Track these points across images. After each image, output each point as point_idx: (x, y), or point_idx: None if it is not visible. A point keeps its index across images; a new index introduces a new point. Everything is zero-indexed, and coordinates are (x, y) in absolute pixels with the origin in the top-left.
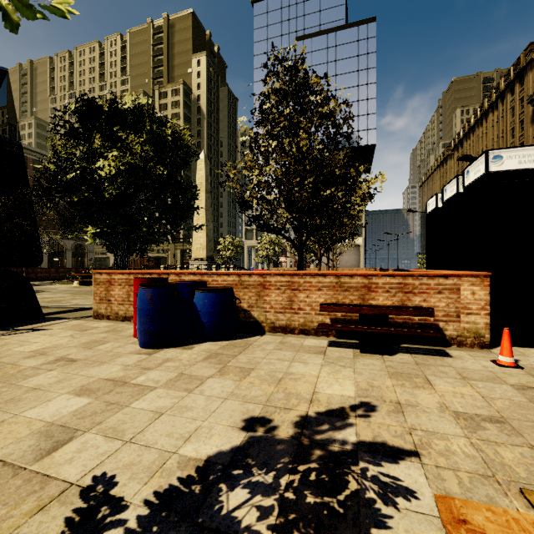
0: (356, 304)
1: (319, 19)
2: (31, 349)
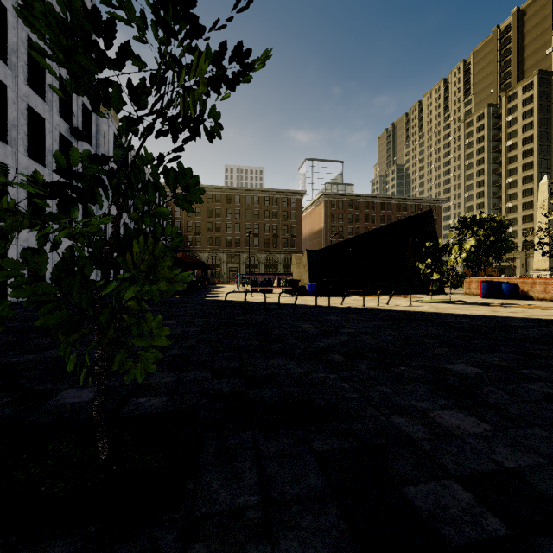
0: None
1: None
2: (452, 297)
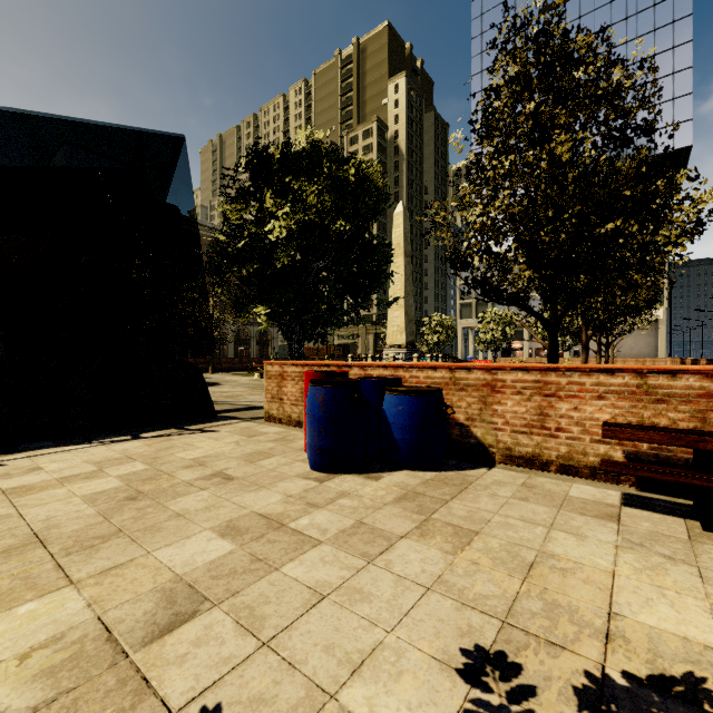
0: (688, 430)
1: None
2: (192, 456)
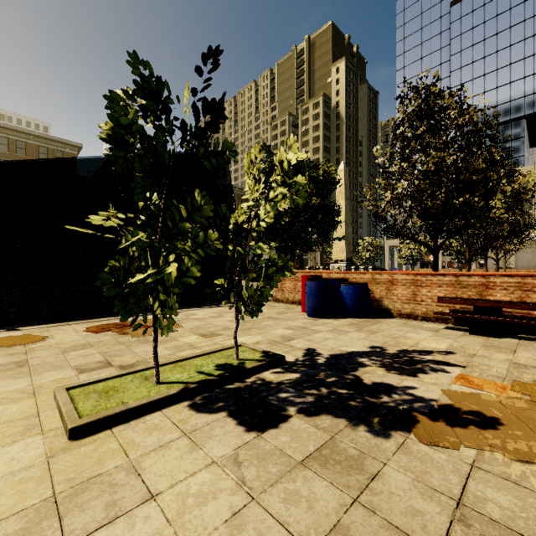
0: (471, 298)
1: None
2: None
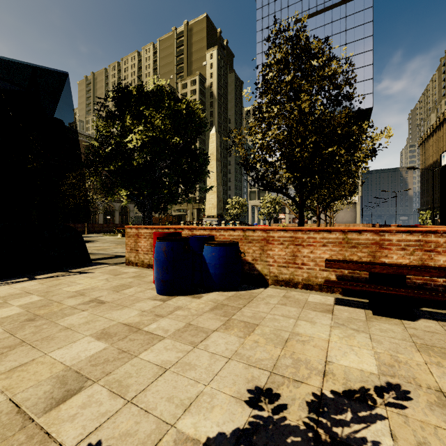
0: (366, 262)
1: (315, 1)
2: (75, 289)
